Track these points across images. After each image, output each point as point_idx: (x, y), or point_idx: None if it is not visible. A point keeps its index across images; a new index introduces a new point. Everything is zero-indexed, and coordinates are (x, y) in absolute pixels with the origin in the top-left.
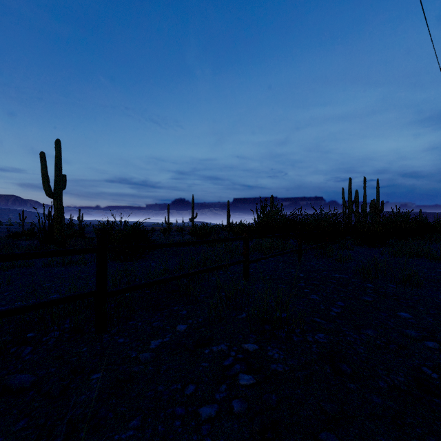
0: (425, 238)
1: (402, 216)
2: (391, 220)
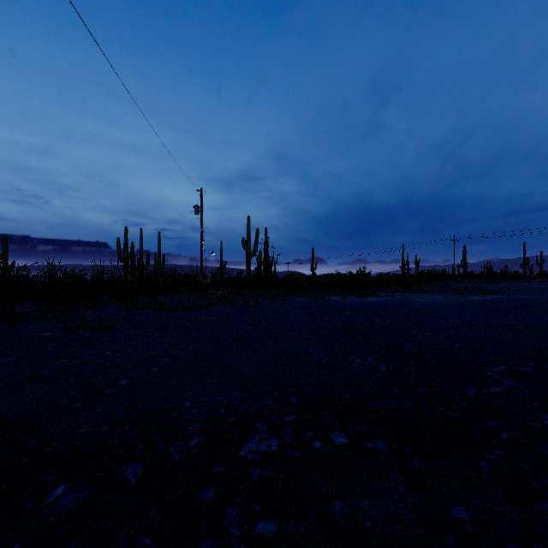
0: (180, 292)
1: (163, 272)
2: (157, 276)
